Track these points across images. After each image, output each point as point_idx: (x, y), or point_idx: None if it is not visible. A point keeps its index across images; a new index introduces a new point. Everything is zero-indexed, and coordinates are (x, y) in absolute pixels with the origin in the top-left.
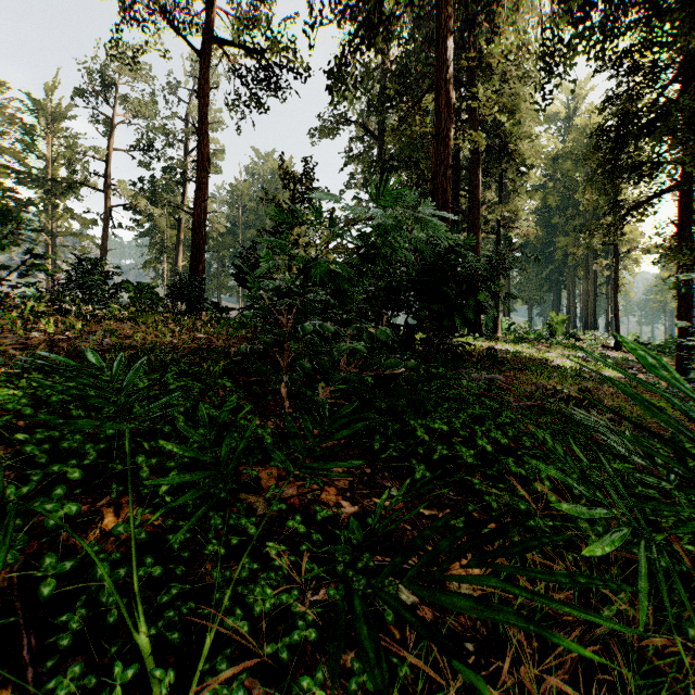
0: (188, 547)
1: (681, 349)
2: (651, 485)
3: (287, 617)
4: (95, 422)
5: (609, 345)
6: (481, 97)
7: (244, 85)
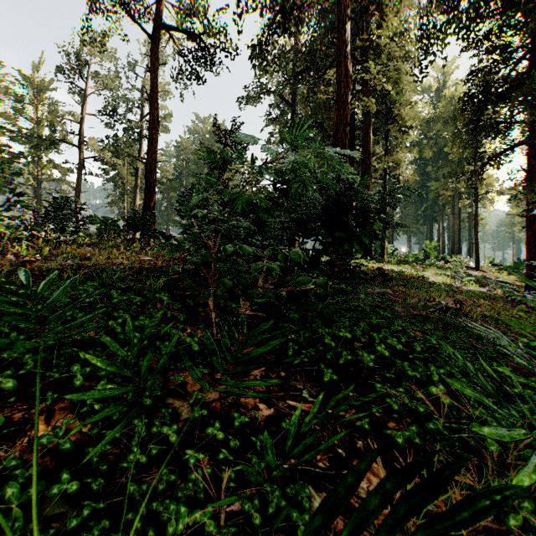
0: (108, 459)
1: (529, 269)
2: (523, 384)
3: (202, 530)
4: (3, 341)
5: (471, 266)
6: (372, 70)
7: (187, 62)
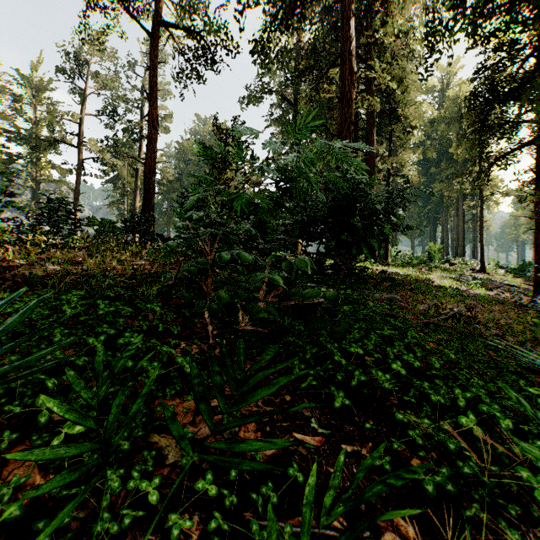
0: (64, 535)
1: (538, 272)
2: None
3: None
4: None
5: (476, 269)
6: (377, 68)
7: (187, 60)
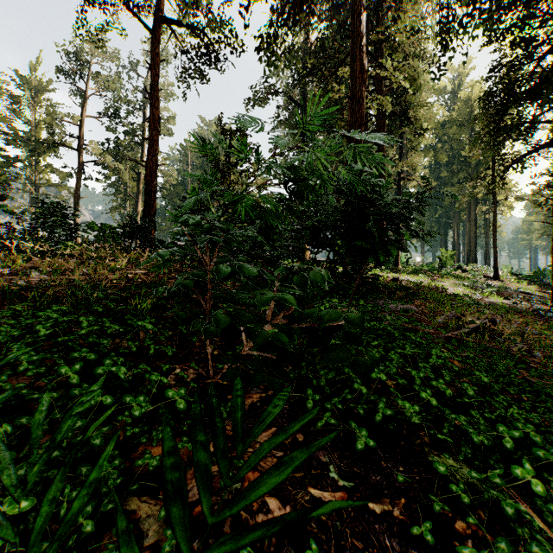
0: None
1: None
2: None
3: None
4: None
5: (489, 276)
6: (389, 66)
7: (190, 59)
